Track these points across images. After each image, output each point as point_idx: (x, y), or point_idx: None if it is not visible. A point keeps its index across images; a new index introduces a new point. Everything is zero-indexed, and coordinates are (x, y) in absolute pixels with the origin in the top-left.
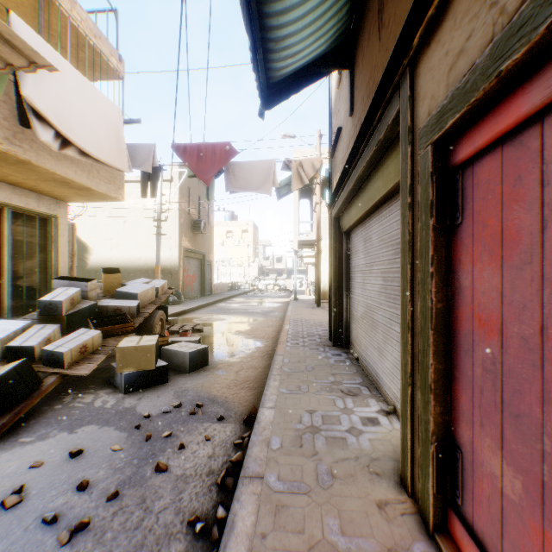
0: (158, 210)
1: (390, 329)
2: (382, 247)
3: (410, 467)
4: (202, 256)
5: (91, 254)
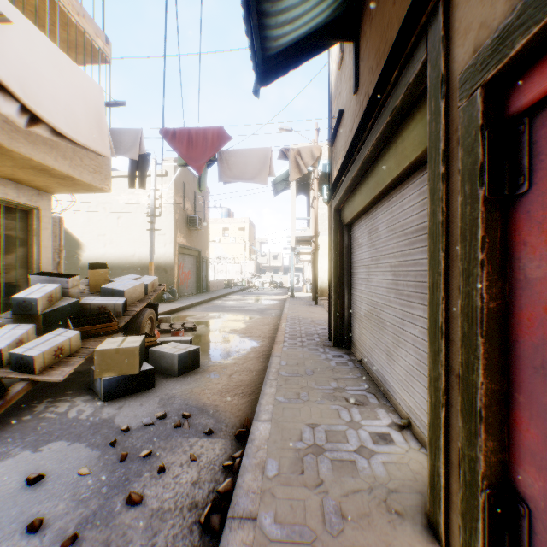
0: (151, 205)
1: (402, 330)
2: (392, 238)
3: (444, 510)
4: (197, 253)
5: (84, 250)
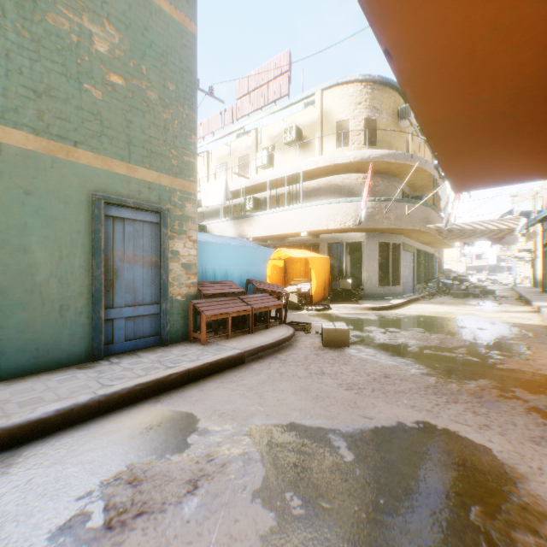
0: None
1: None
2: None
3: None
4: (439, 260)
5: None
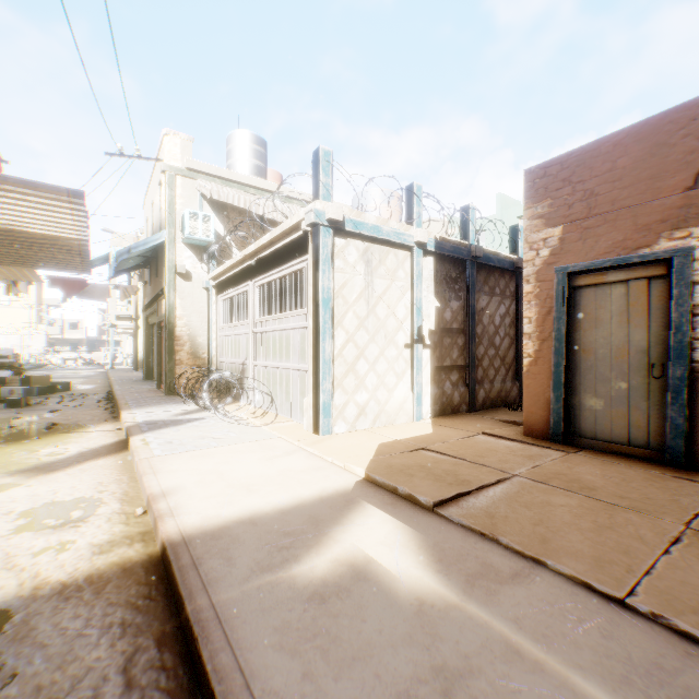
0: None
1: None
2: None
3: (158, 383)
4: None
5: None
